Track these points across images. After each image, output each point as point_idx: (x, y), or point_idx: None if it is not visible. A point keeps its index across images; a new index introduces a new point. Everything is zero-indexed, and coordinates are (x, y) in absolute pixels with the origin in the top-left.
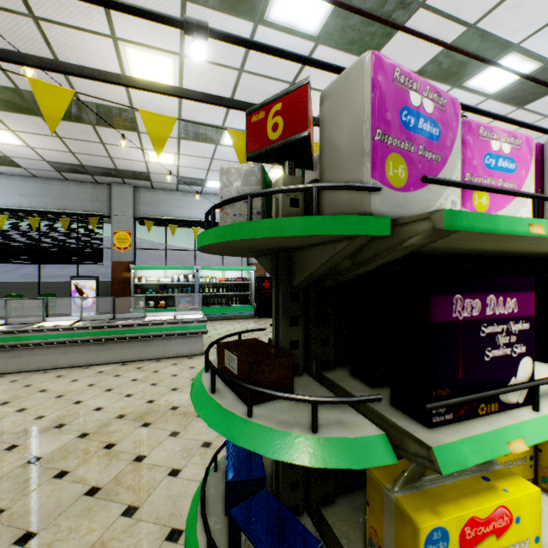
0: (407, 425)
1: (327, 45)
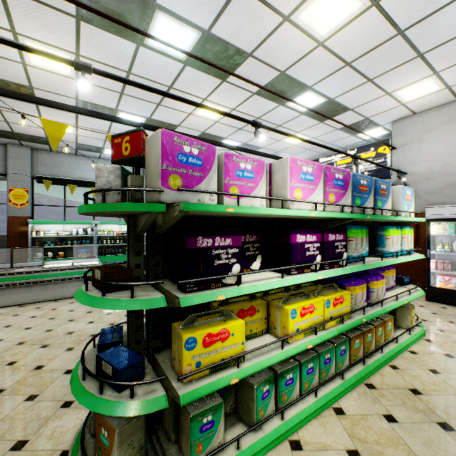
0: (177, 293)
1: (193, 67)
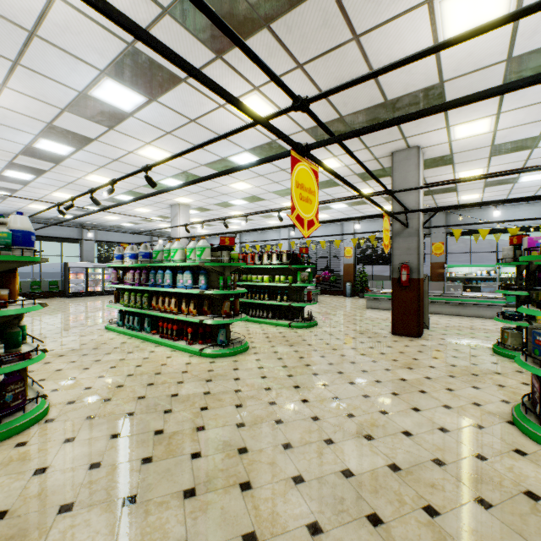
0: None
1: None
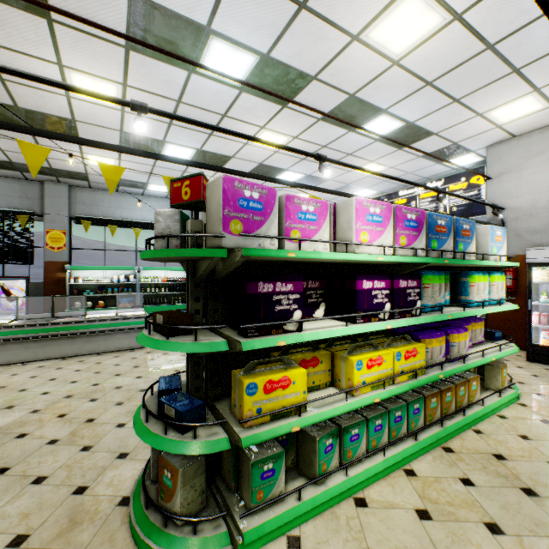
0: (238, 338)
1: (249, 93)
